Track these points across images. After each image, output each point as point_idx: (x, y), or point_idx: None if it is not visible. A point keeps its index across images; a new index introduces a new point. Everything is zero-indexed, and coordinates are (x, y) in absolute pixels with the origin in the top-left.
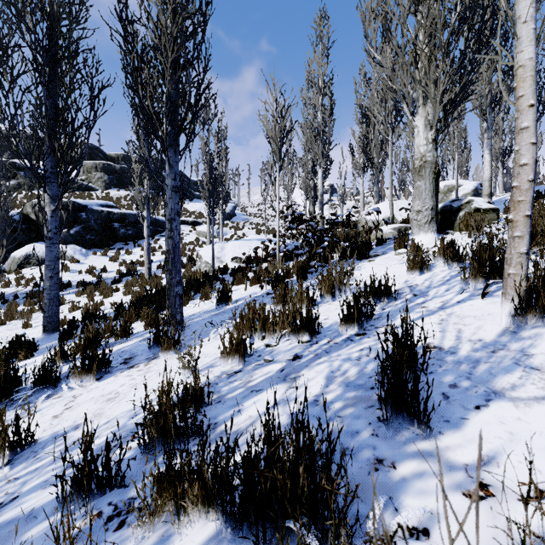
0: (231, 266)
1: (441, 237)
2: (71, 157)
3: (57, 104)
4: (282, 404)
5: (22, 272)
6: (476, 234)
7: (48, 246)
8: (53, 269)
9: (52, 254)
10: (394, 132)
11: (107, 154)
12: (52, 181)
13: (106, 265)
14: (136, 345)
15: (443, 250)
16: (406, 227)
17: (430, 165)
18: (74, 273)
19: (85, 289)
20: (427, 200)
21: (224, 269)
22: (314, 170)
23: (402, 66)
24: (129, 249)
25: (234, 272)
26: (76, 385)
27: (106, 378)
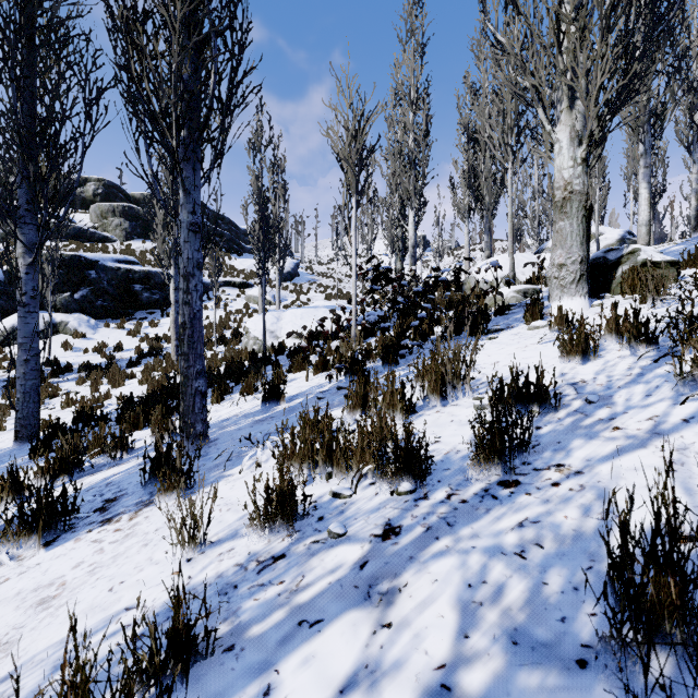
0: (289, 344)
1: (612, 302)
2: (57, 188)
3: (36, 111)
4: (364, 687)
5: (6, 351)
6: (653, 299)
7: (23, 316)
8: (29, 349)
9: (28, 327)
10: (516, 157)
11: (130, 194)
12: (28, 222)
13: (123, 341)
14: (131, 472)
15: (615, 324)
16: (535, 290)
17: (579, 197)
18: (77, 352)
19: (90, 374)
20: (575, 249)
21: (279, 348)
22: (403, 214)
23: (537, 51)
24: (154, 320)
25: (293, 353)
26: (6, 556)
27: (61, 543)
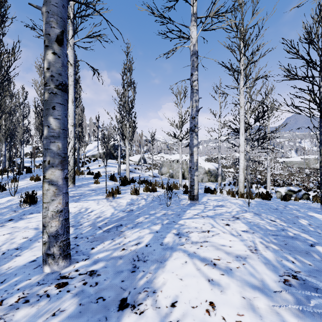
0: None
1: None
2: None
3: None
4: None
5: None
6: None
7: None
8: None
9: None
10: None
11: None
12: None
13: None
14: None
15: None
16: None
17: None
18: None
19: None
20: None
21: None
22: None
23: None
24: None
25: (25, 155)
26: None
27: None
